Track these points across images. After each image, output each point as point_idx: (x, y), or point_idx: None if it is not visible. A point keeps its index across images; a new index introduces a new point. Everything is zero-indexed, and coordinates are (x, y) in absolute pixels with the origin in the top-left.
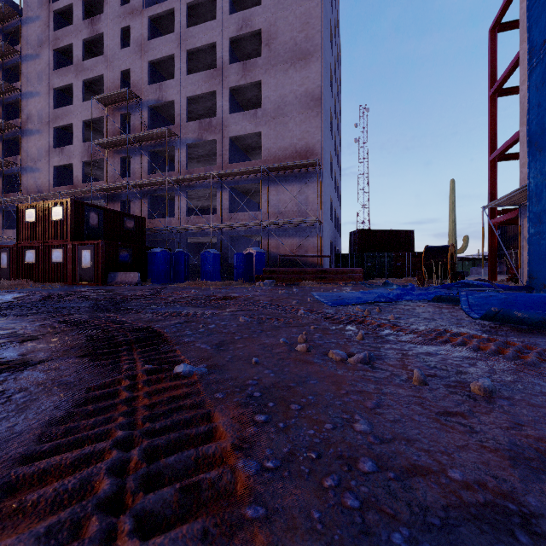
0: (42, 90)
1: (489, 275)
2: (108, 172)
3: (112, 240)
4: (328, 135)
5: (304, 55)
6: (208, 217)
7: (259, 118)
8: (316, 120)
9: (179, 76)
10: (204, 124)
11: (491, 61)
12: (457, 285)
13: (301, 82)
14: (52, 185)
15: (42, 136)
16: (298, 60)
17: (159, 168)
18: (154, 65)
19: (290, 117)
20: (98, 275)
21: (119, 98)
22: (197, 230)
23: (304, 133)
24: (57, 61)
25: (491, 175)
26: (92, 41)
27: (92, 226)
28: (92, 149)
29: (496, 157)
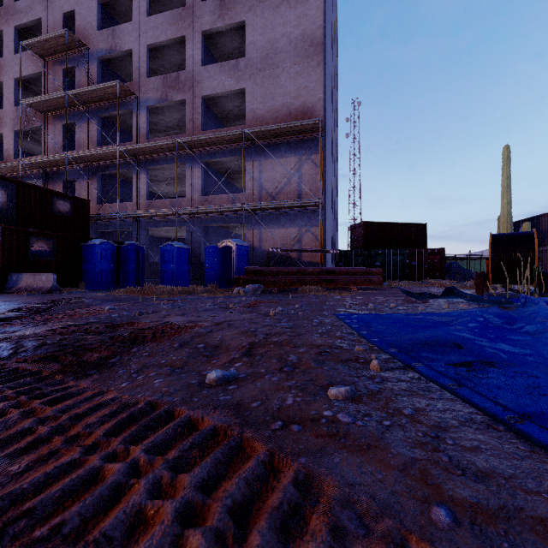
0: None
1: None
2: (47, 144)
3: (32, 227)
4: (330, 100)
5: None
6: (175, 201)
7: (242, 70)
8: (316, 72)
9: (137, 18)
10: (169, 79)
11: None
12: None
13: (297, 22)
14: None
15: None
16: None
17: (115, 141)
18: (108, 8)
19: (282, 68)
20: None
21: (58, 46)
22: (160, 218)
23: (301, 89)
24: None
25: None
26: None
27: None
28: (27, 115)
29: None
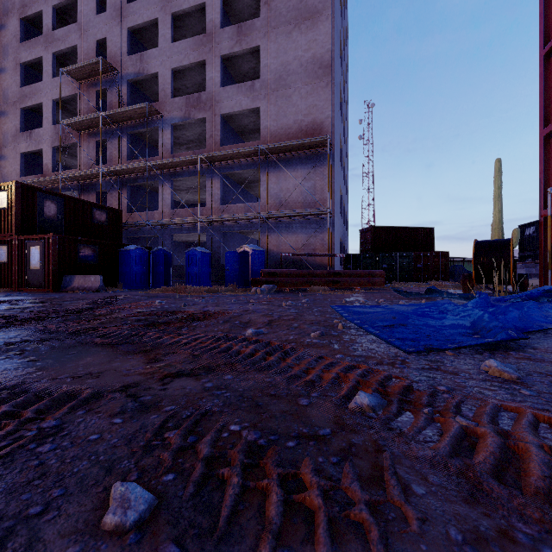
0: (8, 65)
1: (541, 279)
2: (82, 159)
3: (76, 235)
4: (338, 114)
5: (311, 13)
6: (197, 209)
7: (257, 90)
8: (325, 92)
9: (163, 44)
10: (192, 99)
11: (544, 13)
12: (548, 294)
13: (307, 46)
14: (19, 175)
15: (8, 118)
16: (303, 20)
17: (141, 154)
18: (136, 34)
19: (294, 88)
20: (49, 279)
21: (92, 71)
22: (184, 225)
23: (311, 107)
24: (26, 33)
25: (544, 154)
26: (65, 8)
27: (48, 217)
28: (64, 132)
29: (551, 131)
